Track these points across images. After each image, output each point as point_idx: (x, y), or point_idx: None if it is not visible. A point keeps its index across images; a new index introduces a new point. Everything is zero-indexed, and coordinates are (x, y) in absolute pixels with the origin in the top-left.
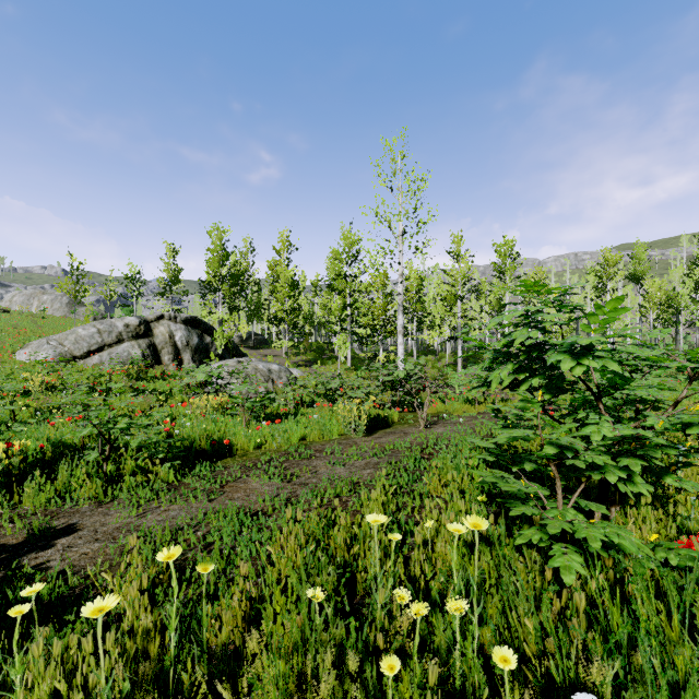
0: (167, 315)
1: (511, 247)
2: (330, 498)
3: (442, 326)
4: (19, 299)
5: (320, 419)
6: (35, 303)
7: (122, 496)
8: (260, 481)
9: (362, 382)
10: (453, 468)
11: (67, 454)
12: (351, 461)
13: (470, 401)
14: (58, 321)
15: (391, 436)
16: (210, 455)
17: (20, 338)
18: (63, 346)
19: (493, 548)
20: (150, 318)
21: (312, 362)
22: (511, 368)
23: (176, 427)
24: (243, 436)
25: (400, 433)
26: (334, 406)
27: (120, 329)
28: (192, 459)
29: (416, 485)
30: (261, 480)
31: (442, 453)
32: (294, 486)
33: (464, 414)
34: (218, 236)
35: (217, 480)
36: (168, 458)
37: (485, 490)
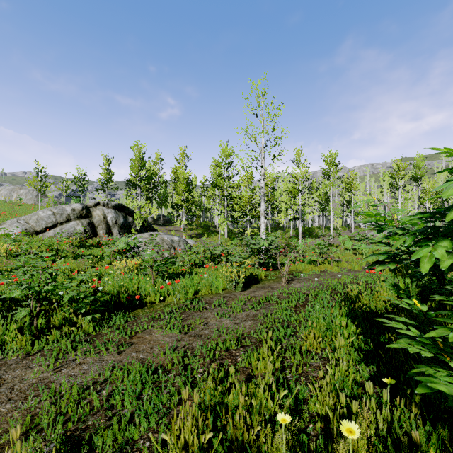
0: (102, 202)
1: (334, 158)
2: (221, 352)
3: (288, 210)
4: (3, 192)
5: (209, 278)
6: (14, 195)
7: (47, 347)
8: (162, 332)
9: (236, 249)
10: (325, 325)
11: (12, 308)
12: (234, 313)
13: (312, 262)
14: (29, 207)
15: (262, 290)
16: (125, 307)
17: (0, 218)
18: (28, 224)
19: (419, 451)
20: (90, 204)
21: (201, 234)
22: (449, 246)
23: (101, 284)
24: (150, 291)
25: (268, 287)
26: (218, 267)
27: (69, 212)
28: (111, 310)
29: (292, 338)
30: (163, 330)
31: (306, 307)
32: (190, 338)
33: (311, 272)
34: (138, 150)
35: (127, 331)
36: (91, 311)
37: (356, 347)
